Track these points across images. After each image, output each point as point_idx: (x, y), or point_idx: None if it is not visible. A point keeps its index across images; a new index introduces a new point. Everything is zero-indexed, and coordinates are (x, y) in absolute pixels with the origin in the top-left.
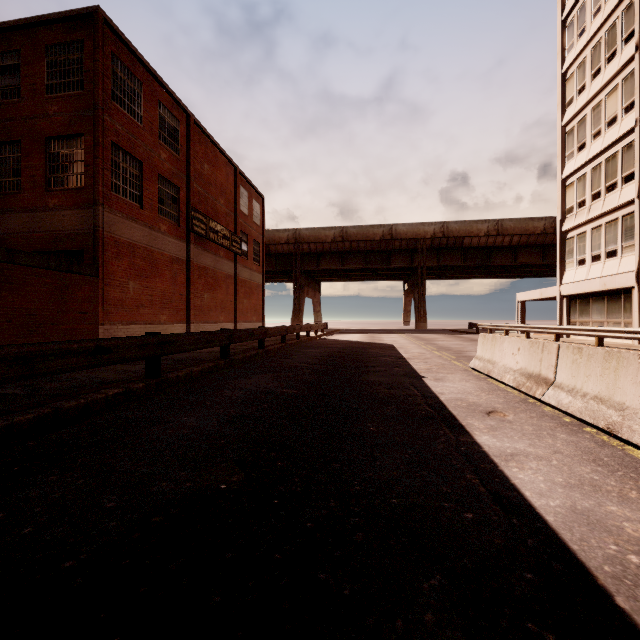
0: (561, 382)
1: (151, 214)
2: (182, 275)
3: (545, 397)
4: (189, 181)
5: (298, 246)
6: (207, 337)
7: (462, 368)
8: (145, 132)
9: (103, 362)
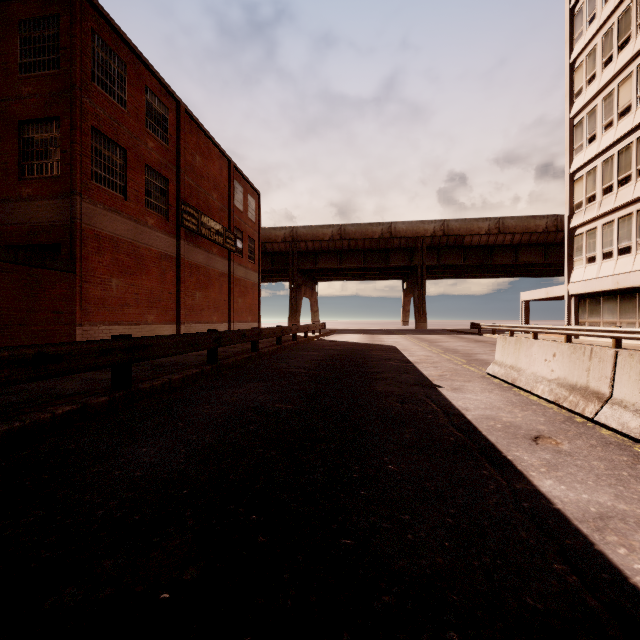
0: (622, 398)
1: (137, 206)
2: (171, 272)
3: (600, 417)
4: (179, 173)
5: (295, 244)
6: (190, 340)
7: (478, 374)
8: (130, 118)
9: (48, 373)
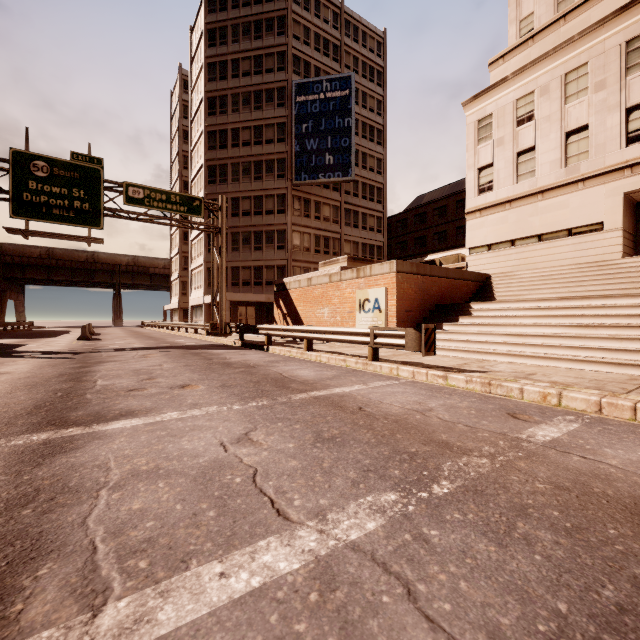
0: None
1: None
2: None
3: None
4: None
5: (0, 257)
6: None
7: None
8: None
9: None
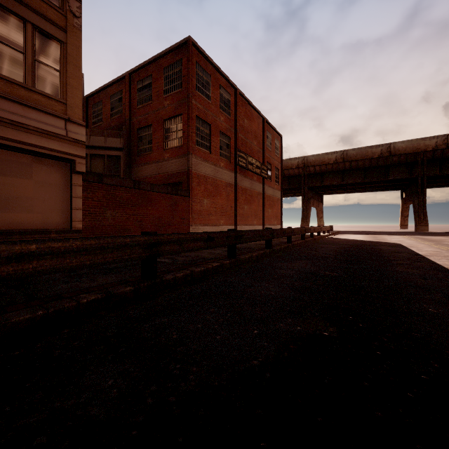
0: None
1: (215, 156)
2: (232, 194)
3: None
4: (236, 132)
5: (306, 169)
6: (260, 233)
7: None
8: (212, 106)
9: (211, 246)
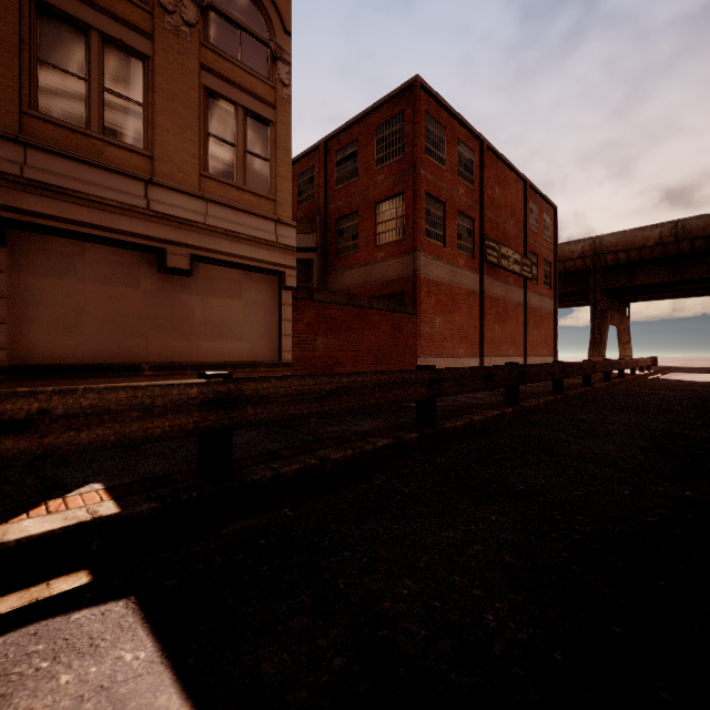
0: None
1: (451, 251)
2: (476, 308)
3: None
4: (482, 210)
5: (598, 259)
6: (548, 369)
7: None
8: (447, 174)
9: (491, 386)
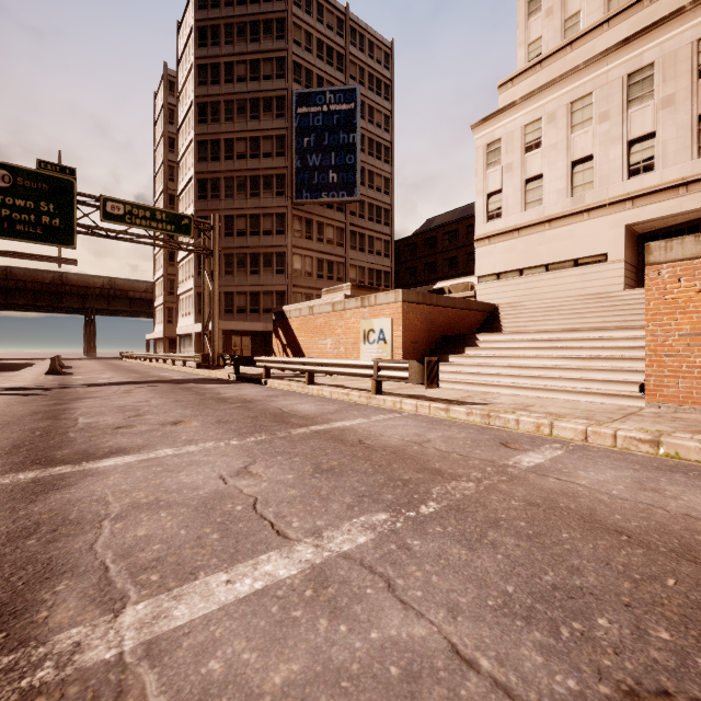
0: None
1: None
2: None
3: None
4: None
5: None
6: None
7: None
8: None
9: None
